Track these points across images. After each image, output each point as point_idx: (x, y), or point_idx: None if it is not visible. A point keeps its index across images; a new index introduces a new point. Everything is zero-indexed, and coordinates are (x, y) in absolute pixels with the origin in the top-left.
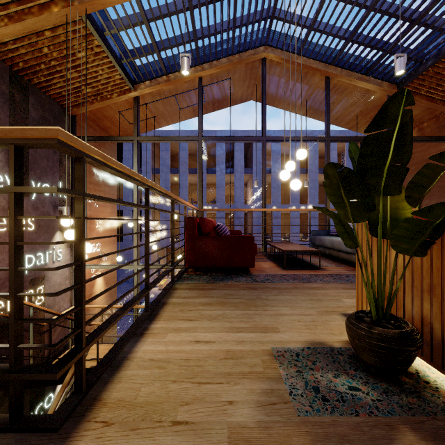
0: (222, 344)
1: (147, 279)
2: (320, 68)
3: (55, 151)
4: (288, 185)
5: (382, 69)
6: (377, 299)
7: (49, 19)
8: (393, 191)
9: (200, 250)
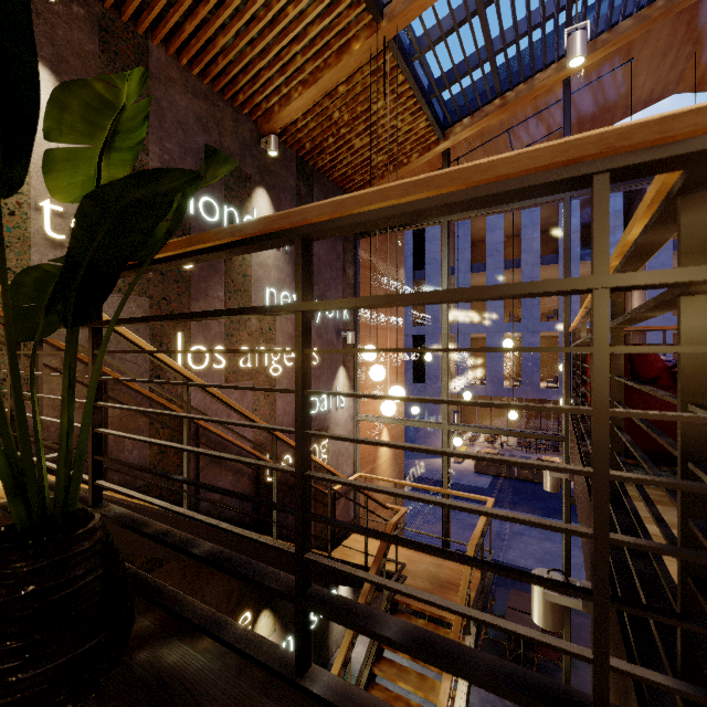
0: None
1: None
2: None
3: (338, 255)
4: None
5: None
6: None
7: (348, 64)
8: None
9: None
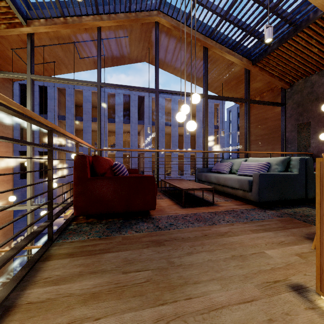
0: None
1: None
2: (201, 39)
3: None
4: (169, 135)
5: (243, 47)
6: None
7: None
8: None
9: (93, 194)
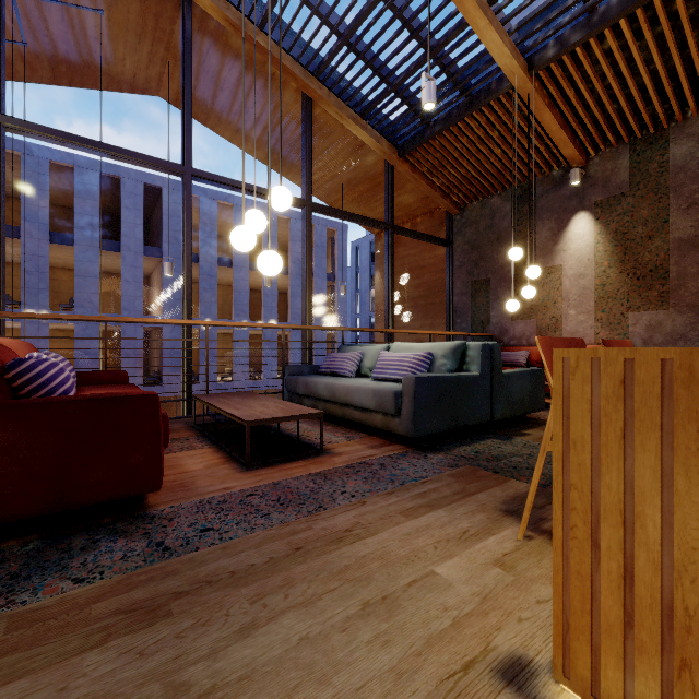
0: None
1: None
2: (298, 73)
3: None
4: (229, 287)
5: (382, 116)
6: None
7: None
8: None
9: None
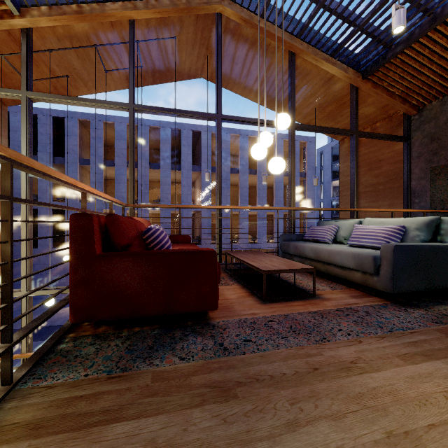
0: None
1: None
2: (286, 39)
3: None
4: (236, 186)
5: (349, 52)
6: None
7: None
8: None
9: (104, 284)
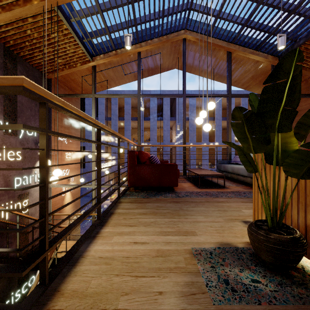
0: (154, 245)
1: (99, 196)
2: (224, 45)
3: (36, 104)
4: (200, 128)
5: (267, 46)
6: (272, 211)
7: (31, 9)
8: (285, 129)
9: (139, 174)
